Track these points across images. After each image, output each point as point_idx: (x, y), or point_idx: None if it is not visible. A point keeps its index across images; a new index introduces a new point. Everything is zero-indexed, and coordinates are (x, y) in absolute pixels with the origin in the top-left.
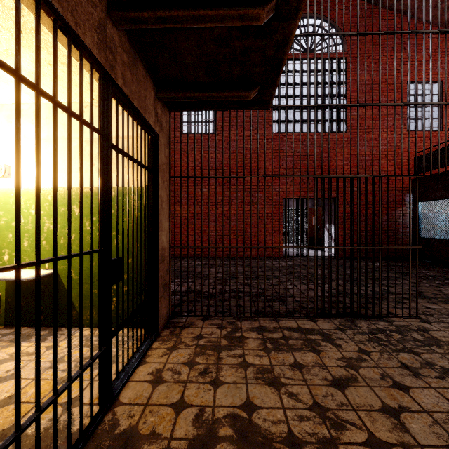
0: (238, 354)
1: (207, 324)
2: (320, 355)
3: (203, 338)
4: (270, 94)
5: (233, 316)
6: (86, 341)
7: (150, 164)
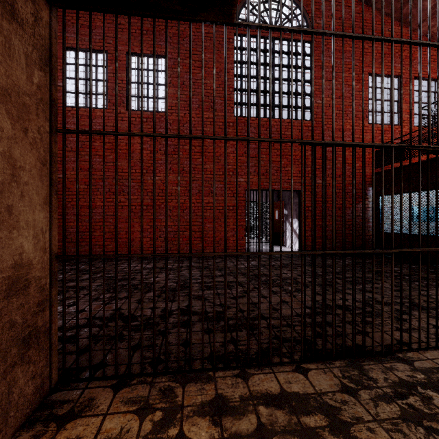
0: None
1: (119, 402)
2: None
3: None
4: None
5: (173, 371)
6: None
7: None
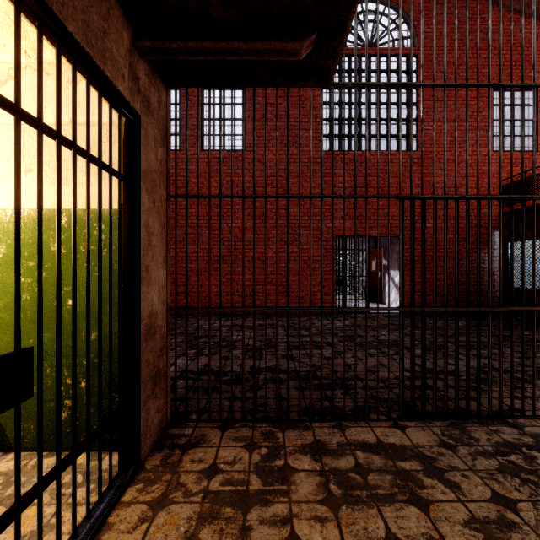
0: (280, 516)
1: (227, 439)
2: (431, 513)
3: (219, 473)
4: (333, 53)
5: (272, 419)
6: (3, 487)
7: (125, 167)
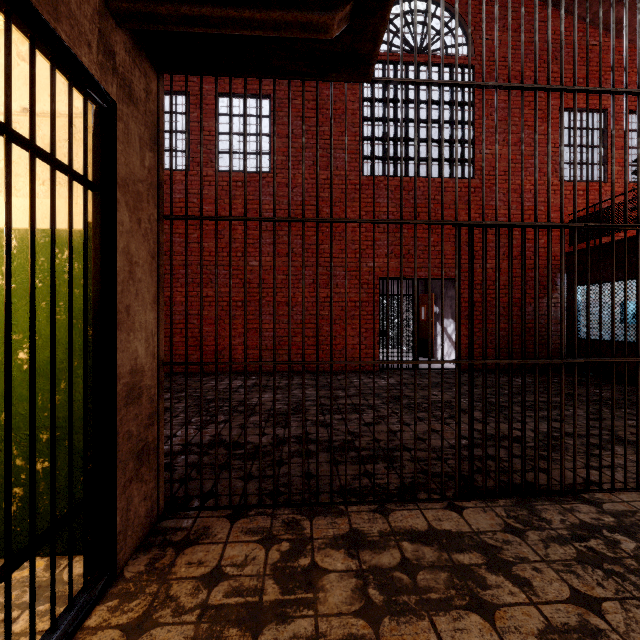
0: (302, 637)
1: (238, 531)
2: (497, 622)
3: (224, 580)
4: (374, 34)
5: (297, 504)
6: None
7: (95, 172)
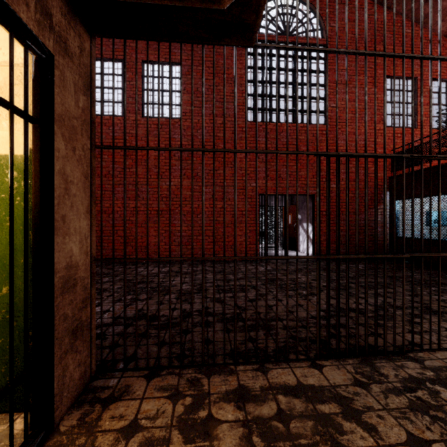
0: None
1: (152, 389)
2: None
3: (139, 431)
4: (257, 7)
5: (198, 365)
6: None
7: (35, 109)
